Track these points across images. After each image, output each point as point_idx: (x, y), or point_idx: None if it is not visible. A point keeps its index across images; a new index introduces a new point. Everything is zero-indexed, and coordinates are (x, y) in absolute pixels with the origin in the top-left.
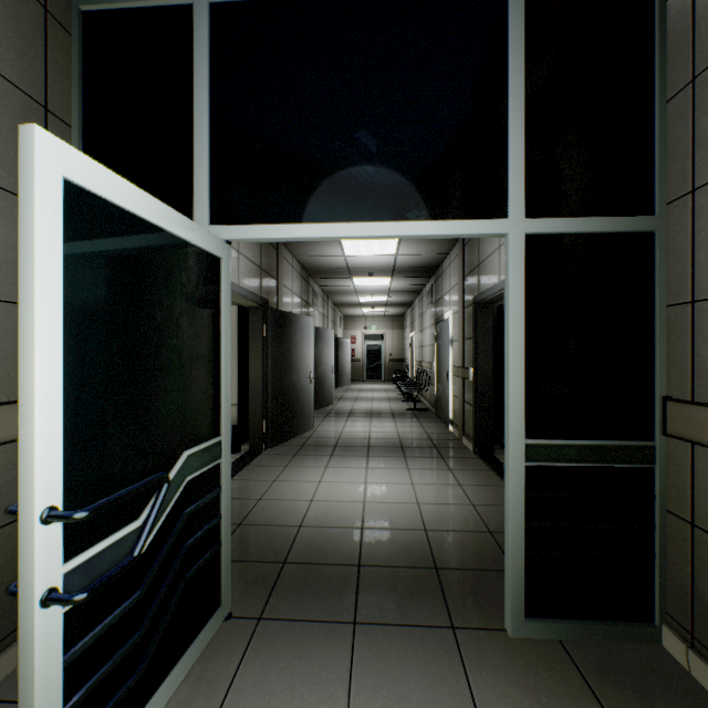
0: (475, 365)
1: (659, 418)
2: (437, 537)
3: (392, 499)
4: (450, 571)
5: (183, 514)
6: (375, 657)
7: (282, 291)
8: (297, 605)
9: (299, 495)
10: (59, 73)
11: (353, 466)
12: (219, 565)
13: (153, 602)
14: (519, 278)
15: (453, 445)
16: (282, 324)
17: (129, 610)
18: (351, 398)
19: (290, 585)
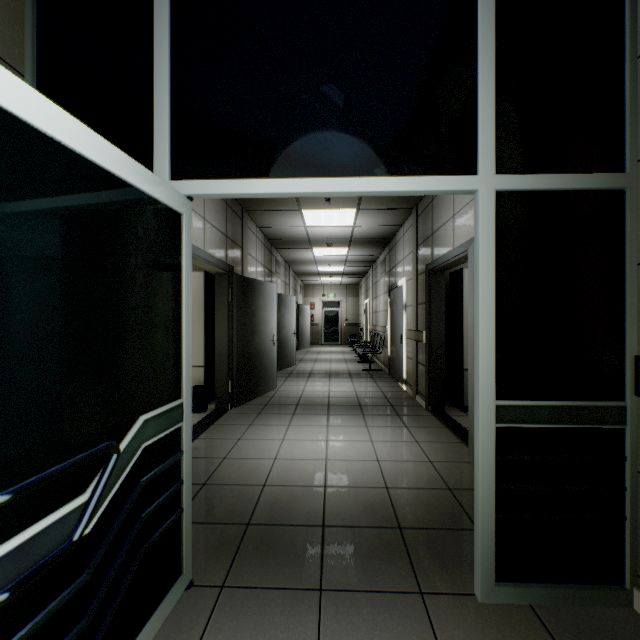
0: (428, 328)
1: (630, 378)
2: (399, 494)
3: (353, 456)
4: (414, 531)
5: (138, 484)
6: (343, 629)
7: (247, 259)
8: (261, 571)
9: (263, 453)
10: (9, 18)
11: (314, 424)
12: (180, 533)
13: (102, 583)
14: (489, 235)
15: (407, 403)
16: (247, 290)
17: (73, 596)
18: (311, 360)
19: (254, 549)
